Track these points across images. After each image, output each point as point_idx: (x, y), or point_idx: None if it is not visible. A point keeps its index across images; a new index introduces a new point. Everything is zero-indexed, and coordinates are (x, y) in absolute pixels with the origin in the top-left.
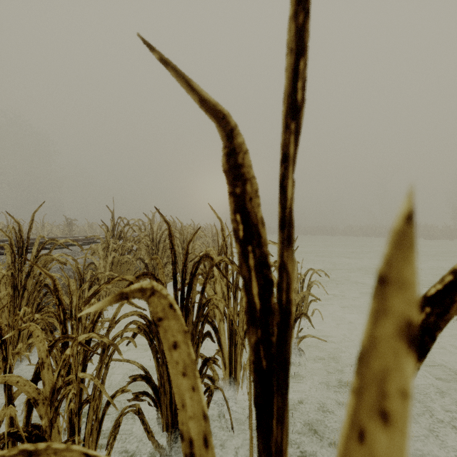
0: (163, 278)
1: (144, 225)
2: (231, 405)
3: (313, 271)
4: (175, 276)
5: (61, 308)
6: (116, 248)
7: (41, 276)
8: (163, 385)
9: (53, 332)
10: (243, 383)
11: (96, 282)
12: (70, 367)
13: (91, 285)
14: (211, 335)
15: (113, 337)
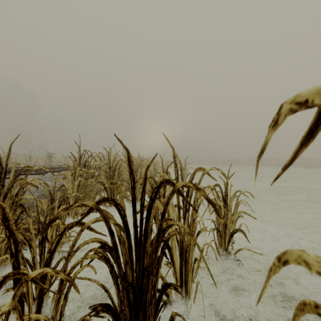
0: (122, 201)
1: (103, 156)
2: (182, 314)
3: (240, 193)
4: (134, 200)
5: (12, 240)
6: (82, 174)
7: (16, 197)
8: (123, 310)
9: (21, 250)
10: (191, 293)
11: (66, 200)
12: (23, 304)
13: (60, 204)
14: (165, 253)
15: (72, 265)
